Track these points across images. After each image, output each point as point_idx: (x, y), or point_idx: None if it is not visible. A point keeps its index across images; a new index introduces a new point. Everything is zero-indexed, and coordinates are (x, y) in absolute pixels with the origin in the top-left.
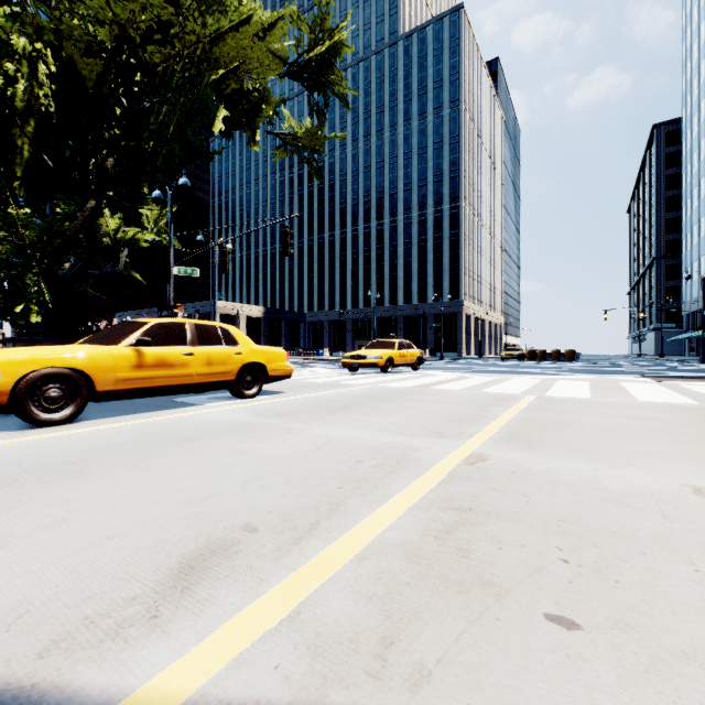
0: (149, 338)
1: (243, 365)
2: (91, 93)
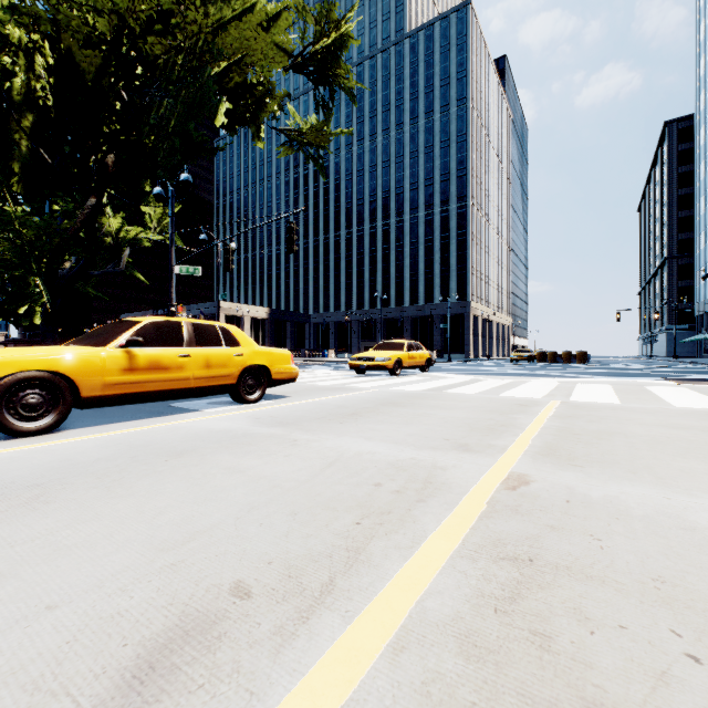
0: (140, 339)
1: (245, 367)
2: (91, 86)
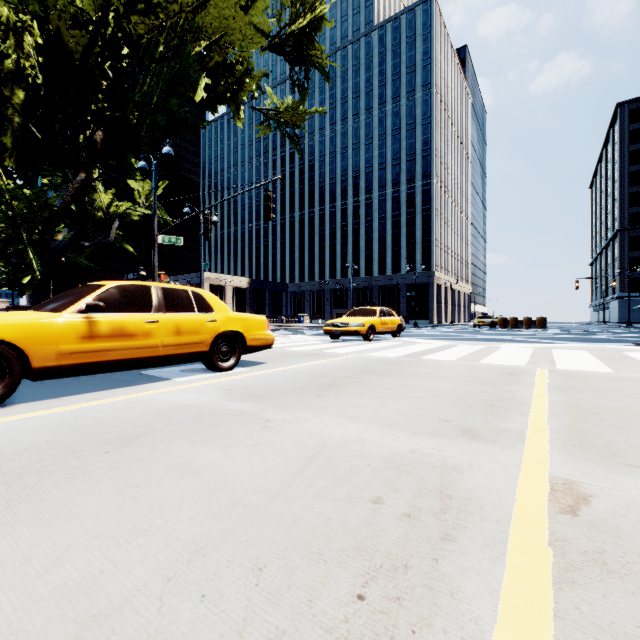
0: (101, 303)
1: (219, 334)
2: (78, 65)
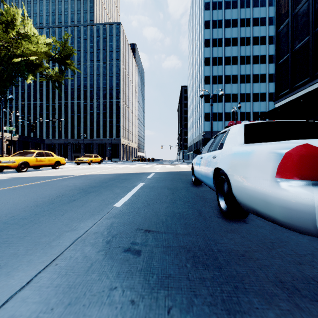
0: (39, 155)
1: (55, 161)
2: None
